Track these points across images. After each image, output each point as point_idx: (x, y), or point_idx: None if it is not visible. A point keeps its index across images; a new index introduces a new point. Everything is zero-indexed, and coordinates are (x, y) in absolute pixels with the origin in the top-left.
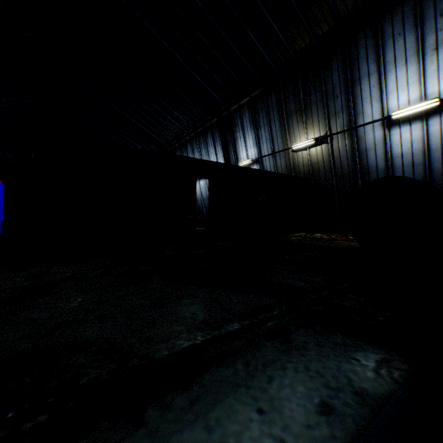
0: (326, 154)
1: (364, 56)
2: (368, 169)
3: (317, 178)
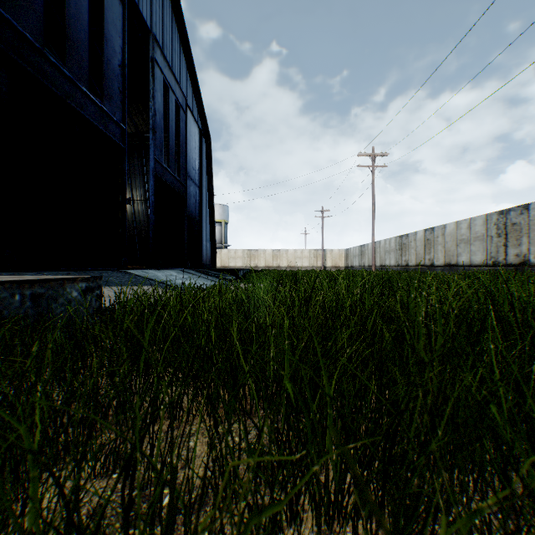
0: (130, 212)
1: None
2: None
3: None
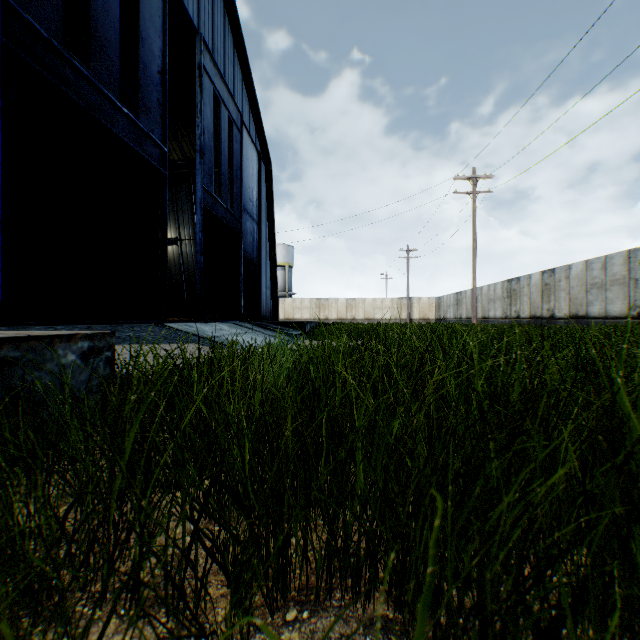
0: (177, 254)
1: None
2: None
3: (169, 273)
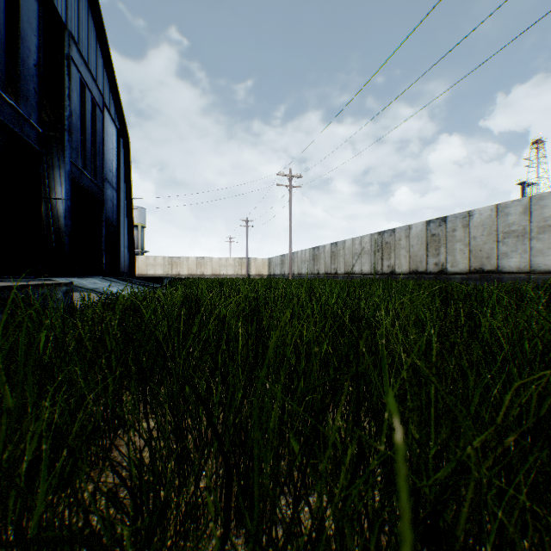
0: None
1: (58, 153)
2: (61, 230)
3: None
